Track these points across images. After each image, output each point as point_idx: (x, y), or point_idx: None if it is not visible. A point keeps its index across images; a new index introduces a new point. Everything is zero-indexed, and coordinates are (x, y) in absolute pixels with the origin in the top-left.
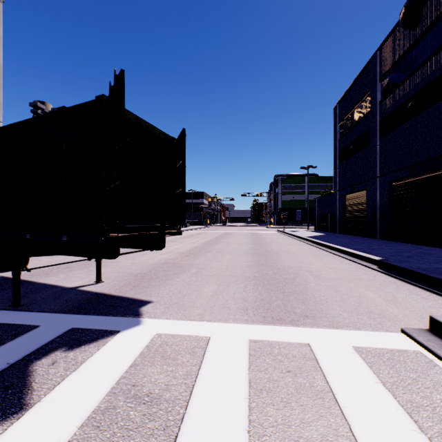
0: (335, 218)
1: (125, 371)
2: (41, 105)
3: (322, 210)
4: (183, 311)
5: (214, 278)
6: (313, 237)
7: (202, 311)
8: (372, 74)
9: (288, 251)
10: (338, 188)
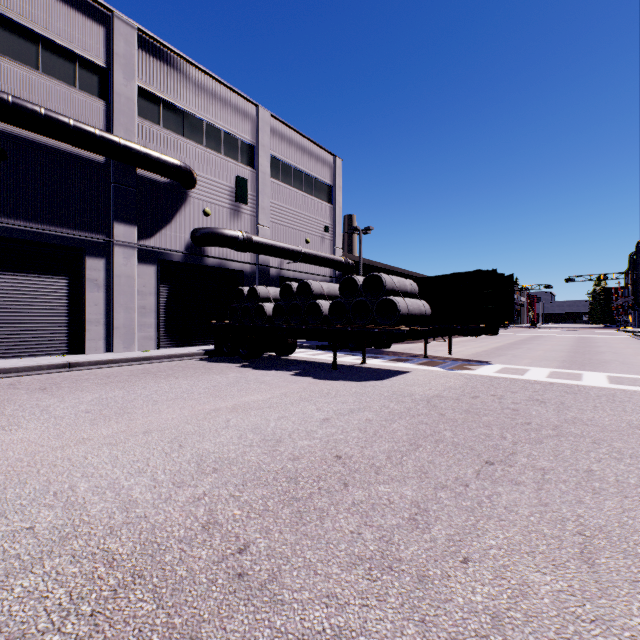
0: None
1: (499, 369)
2: (358, 227)
3: None
4: (513, 364)
5: (528, 359)
6: None
7: (524, 365)
8: None
9: (618, 352)
10: None
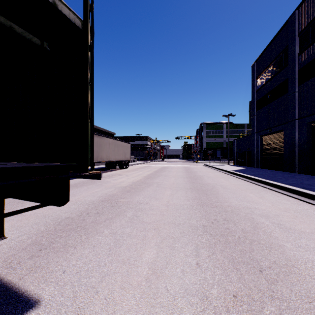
0: (253, 155)
1: None
2: None
3: (240, 148)
4: None
5: (153, 230)
6: (238, 171)
7: None
8: (291, 31)
9: (223, 185)
10: (256, 131)
